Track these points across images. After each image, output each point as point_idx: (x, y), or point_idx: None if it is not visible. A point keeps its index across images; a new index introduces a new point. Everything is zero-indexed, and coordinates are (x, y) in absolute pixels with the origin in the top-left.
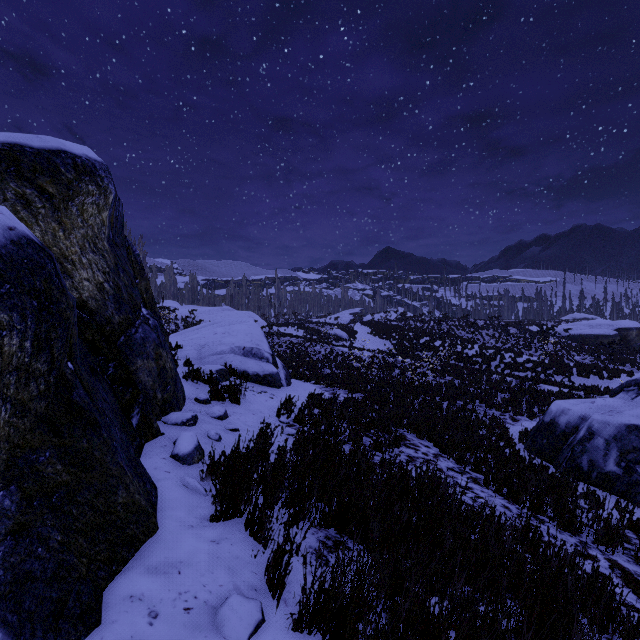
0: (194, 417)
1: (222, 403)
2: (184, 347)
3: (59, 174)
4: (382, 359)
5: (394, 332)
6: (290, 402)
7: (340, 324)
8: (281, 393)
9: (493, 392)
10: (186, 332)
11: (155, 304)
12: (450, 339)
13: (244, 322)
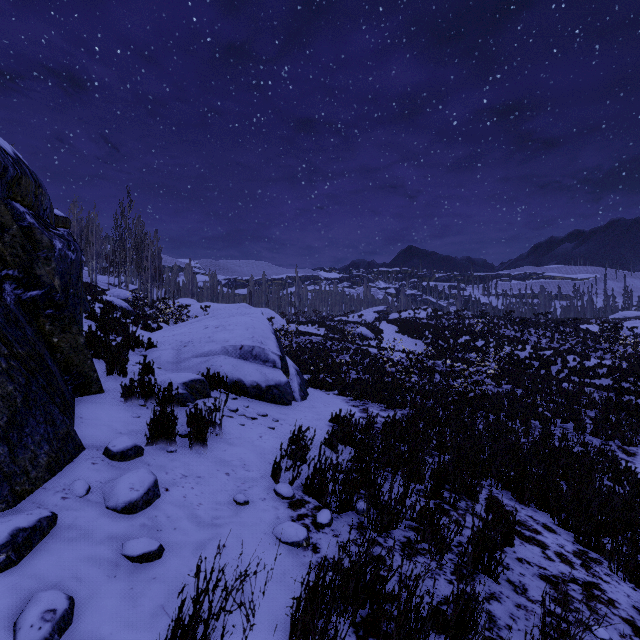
0: (24, 533)
1: (169, 451)
2: (160, 345)
3: None
4: (417, 361)
5: (426, 331)
6: (300, 441)
7: (364, 322)
8: (290, 415)
9: (576, 408)
10: (177, 327)
11: (34, 260)
12: (494, 338)
13: (249, 314)
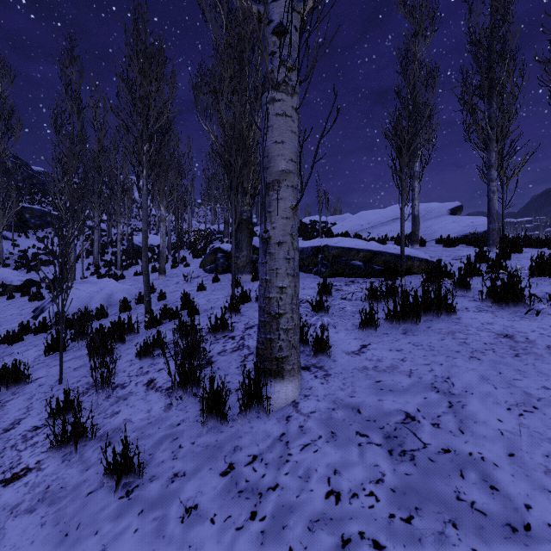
0: None
1: None
2: None
3: (461, 209)
4: None
5: None
6: None
7: None
8: None
9: None
10: None
11: None
12: None
13: None
